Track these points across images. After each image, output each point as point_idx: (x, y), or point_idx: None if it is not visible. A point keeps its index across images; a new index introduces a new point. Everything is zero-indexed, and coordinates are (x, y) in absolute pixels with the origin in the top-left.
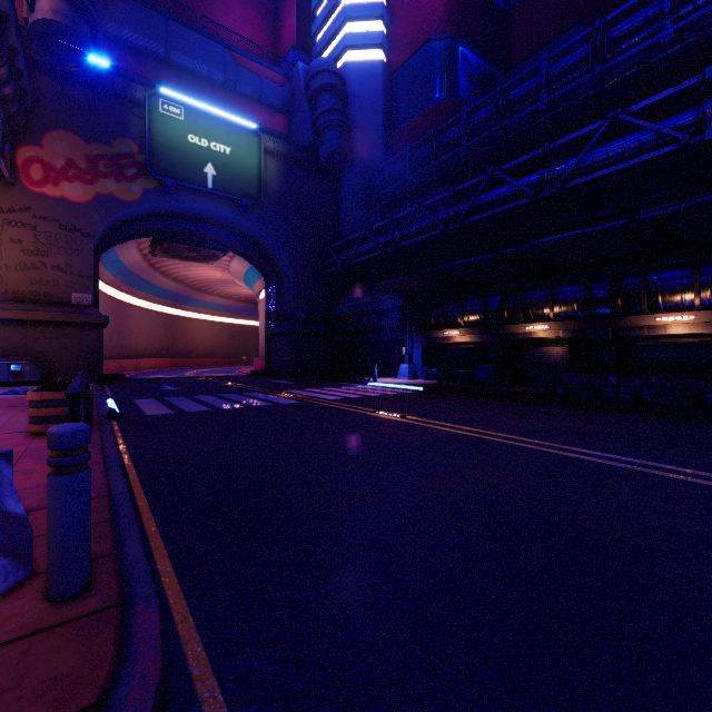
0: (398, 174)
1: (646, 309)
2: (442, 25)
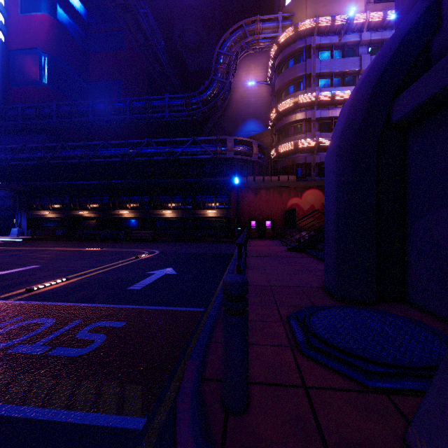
0: (13, 116)
1: (118, 208)
2: (45, 45)
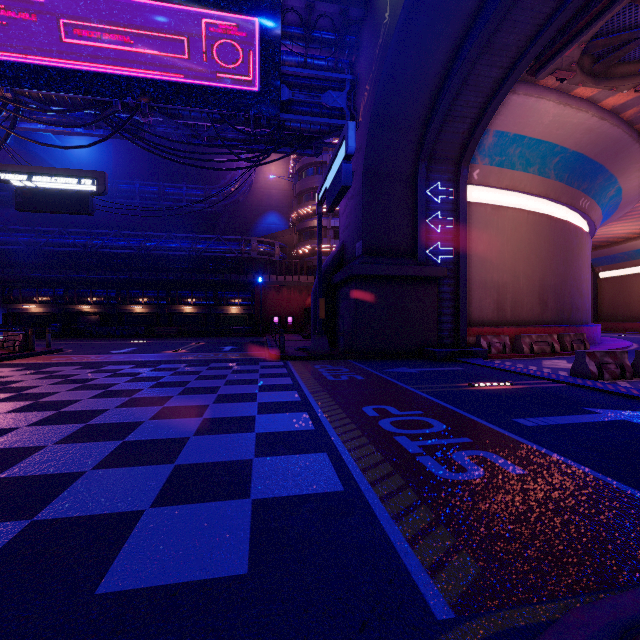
0: None
1: (129, 303)
2: None
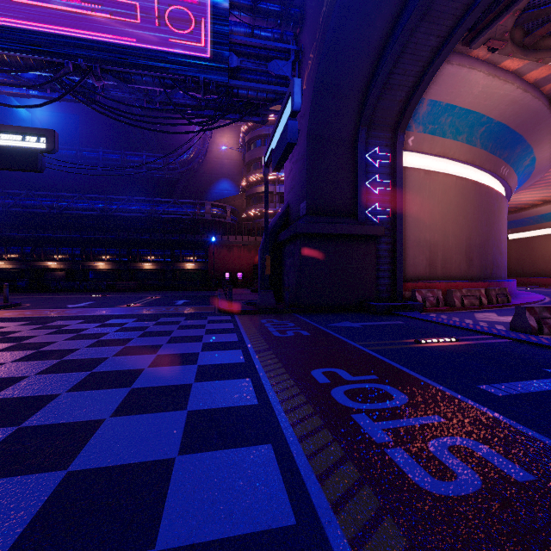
0: None
1: (93, 260)
2: None
